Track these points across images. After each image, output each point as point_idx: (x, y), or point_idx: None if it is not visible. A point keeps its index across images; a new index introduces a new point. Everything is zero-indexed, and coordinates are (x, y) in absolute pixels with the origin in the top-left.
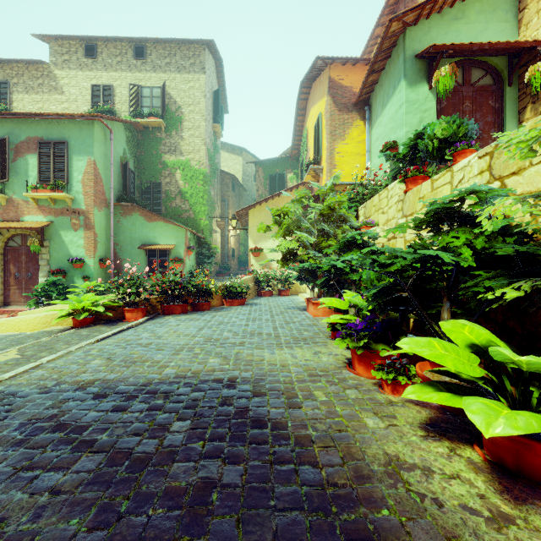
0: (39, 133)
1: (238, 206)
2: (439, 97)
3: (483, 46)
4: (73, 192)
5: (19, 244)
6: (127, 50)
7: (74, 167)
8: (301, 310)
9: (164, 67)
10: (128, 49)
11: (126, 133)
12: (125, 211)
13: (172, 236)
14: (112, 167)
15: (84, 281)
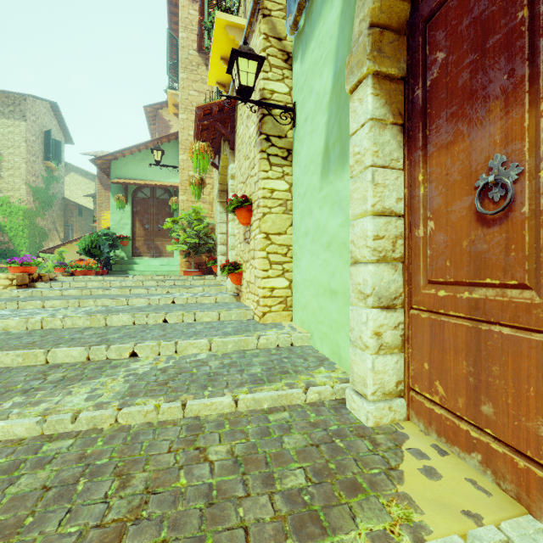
0: None
1: (91, 228)
2: (135, 204)
3: (143, 185)
4: None
5: None
6: None
7: None
8: None
9: None
10: None
11: None
12: None
13: None
14: None
15: None
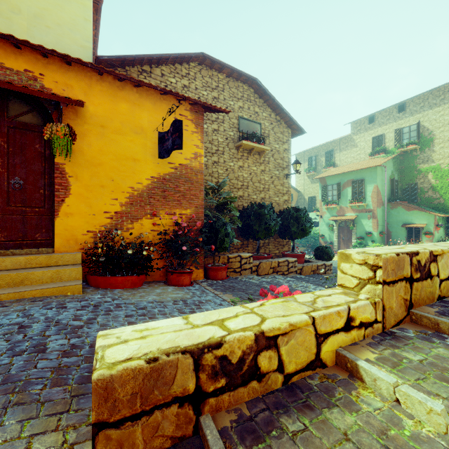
0: (352, 177)
1: None
2: None
3: None
4: (366, 201)
5: (343, 225)
6: (392, 110)
7: (367, 190)
8: None
9: (418, 110)
10: (393, 109)
11: (392, 161)
12: (392, 206)
13: (424, 218)
14: (385, 185)
15: (372, 243)
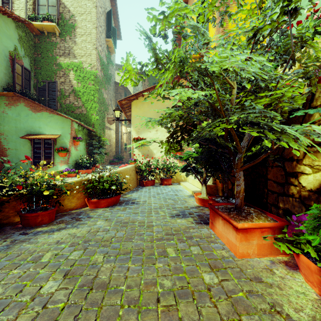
0: None
1: None
2: None
3: None
4: None
5: None
6: None
7: None
8: (197, 222)
9: None
10: None
11: (18, 32)
12: (10, 102)
13: (58, 126)
14: None
15: None
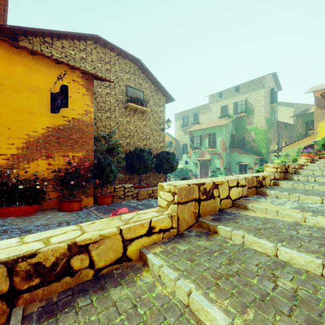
0: (208, 132)
1: (290, 135)
2: None
3: None
4: (217, 148)
5: (203, 163)
6: (232, 90)
7: (217, 140)
8: None
9: (246, 91)
10: (233, 89)
11: (232, 123)
12: (232, 151)
13: (248, 159)
14: (227, 138)
15: (220, 175)
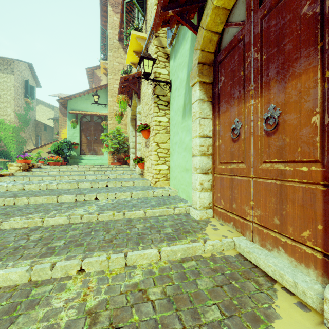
0: None
1: (51, 138)
2: (82, 125)
3: (86, 114)
4: None
5: None
6: None
7: None
8: None
9: None
10: None
11: None
12: None
13: None
14: None
15: None
